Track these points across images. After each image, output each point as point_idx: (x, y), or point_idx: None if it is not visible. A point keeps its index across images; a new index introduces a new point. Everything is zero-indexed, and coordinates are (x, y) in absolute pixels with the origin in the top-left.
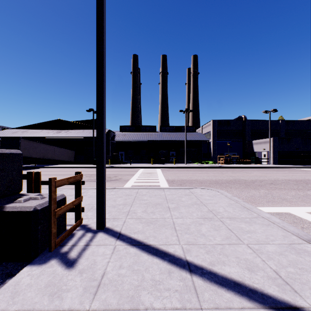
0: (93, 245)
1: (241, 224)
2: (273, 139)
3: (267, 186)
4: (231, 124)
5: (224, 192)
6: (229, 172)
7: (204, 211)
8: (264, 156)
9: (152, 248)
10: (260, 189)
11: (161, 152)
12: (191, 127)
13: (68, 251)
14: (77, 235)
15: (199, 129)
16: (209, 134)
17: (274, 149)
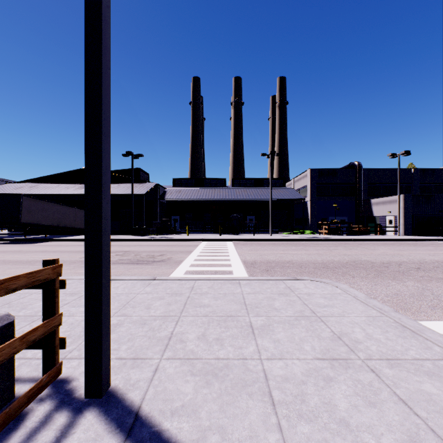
0: None
1: (421, 381)
2: (404, 196)
3: (413, 274)
4: (338, 174)
5: (349, 288)
6: (339, 247)
7: (326, 338)
8: (390, 223)
9: None
10: (404, 280)
11: (233, 216)
12: (278, 180)
13: None
14: (31, 421)
15: (290, 183)
16: (305, 190)
17: (405, 212)
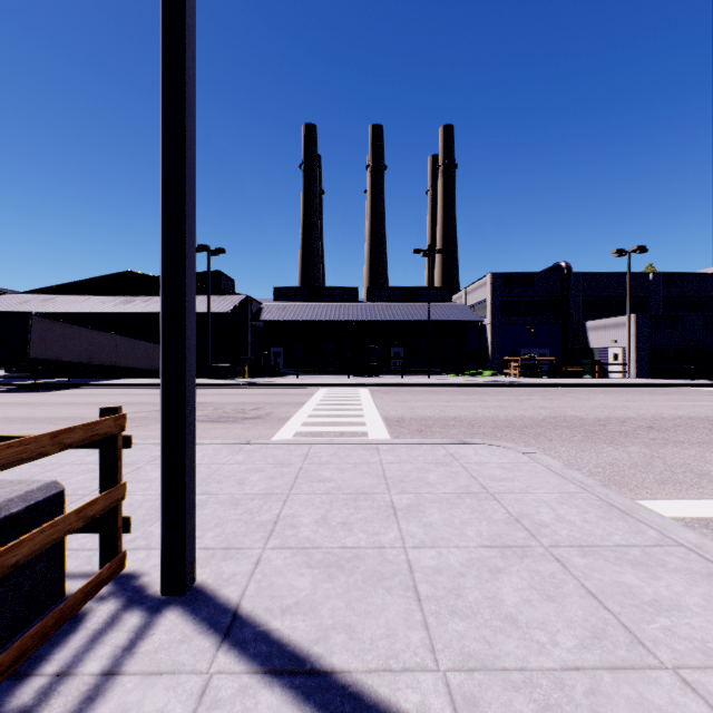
0: (131, 674)
1: (622, 571)
2: (636, 317)
3: (641, 436)
4: (534, 282)
5: (540, 454)
6: (535, 397)
7: (498, 520)
8: (615, 359)
9: (341, 688)
10: (627, 445)
11: (369, 349)
12: (441, 290)
13: (31, 710)
14: (93, 622)
15: (459, 296)
16: (484, 306)
17: (639, 341)
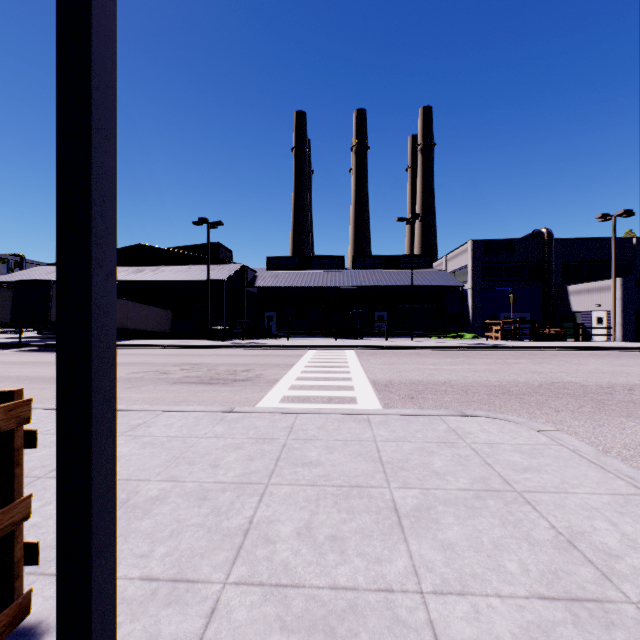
0: None
1: None
2: (622, 281)
3: None
4: (515, 248)
5: (560, 433)
6: (522, 360)
7: (544, 542)
8: (599, 322)
9: None
10: None
11: (354, 312)
12: (422, 258)
13: None
14: None
15: (439, 263)
16: (464, 272)
17: (625, 305)
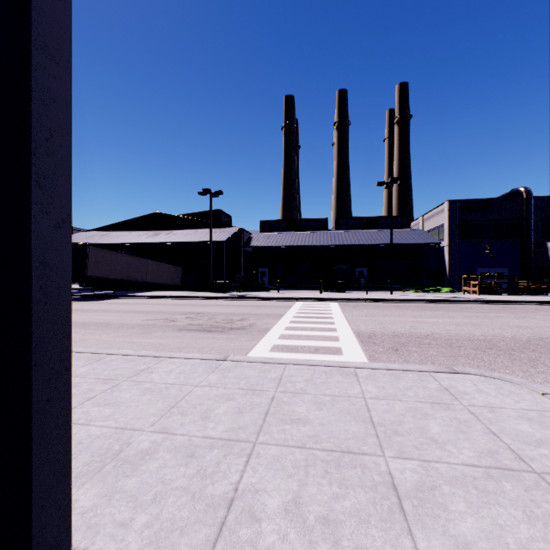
0: None
1: None
2: None
3: None
4: (492, 207)
5: None
6: (504, 314)
7: None
8: None
9: None
10: None
11: (337, 268)
12: (400, 219)
13: None
14: None
15: (416, 223)
16: (441, 231)
17: None
